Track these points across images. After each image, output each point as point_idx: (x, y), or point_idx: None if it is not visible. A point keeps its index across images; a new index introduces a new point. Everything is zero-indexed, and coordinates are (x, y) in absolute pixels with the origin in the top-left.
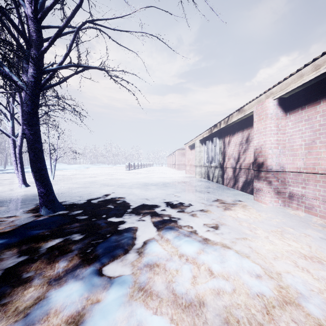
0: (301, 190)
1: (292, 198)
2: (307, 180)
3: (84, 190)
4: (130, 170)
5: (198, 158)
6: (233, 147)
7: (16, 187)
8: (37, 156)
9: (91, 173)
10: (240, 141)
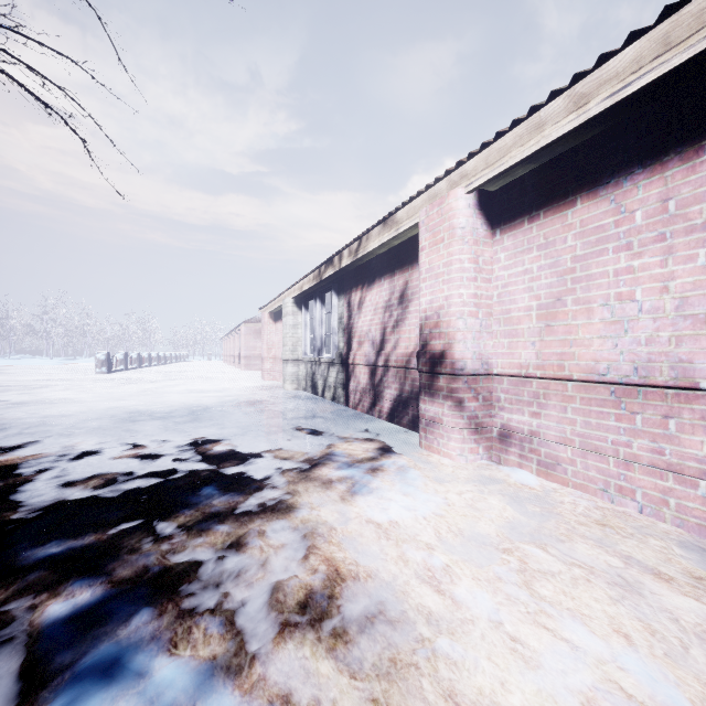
0: (530, 420)
1: (508, 441)
2: (544, 396)
3: None
4: (113, 372)
5: (292, 341)
6: (369, 316)
7: None
8: None
9: None
10: (386, 301)
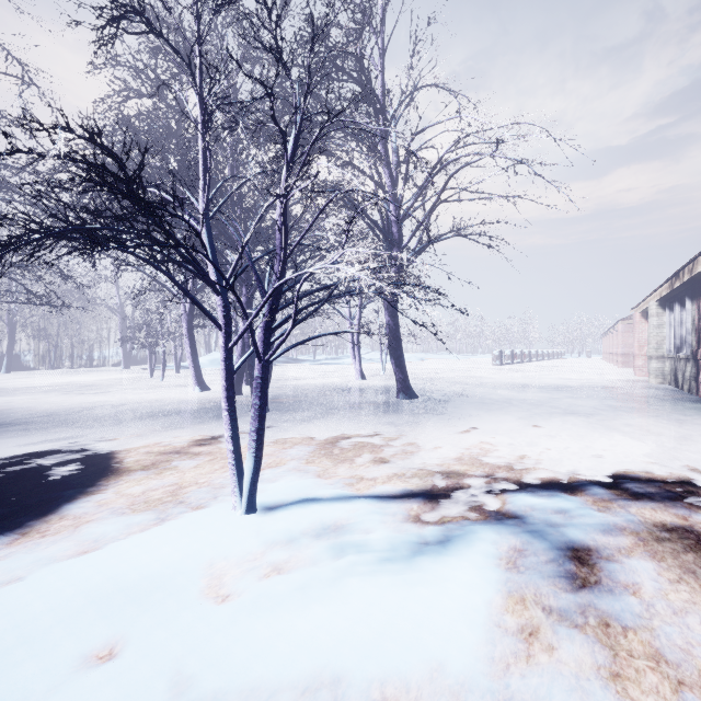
0: None
1: None
2: None
3: (430, 386)
4: (503, 365)
5: (655, 339)
6: None
7: (352, 379)
8: (398, 344)
9: (431, 369)
10: None
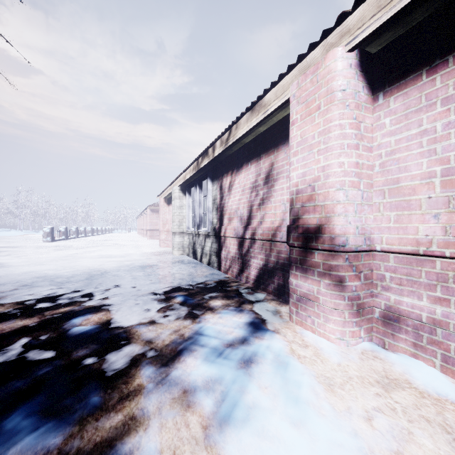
0: (431, 306)
1: (396, 326)
2: (454, 280)
3: None
4: (56, 241)
5: (178, 218)
6: (238, 196)
7: None
8: None
9: None
10: (252, 182)
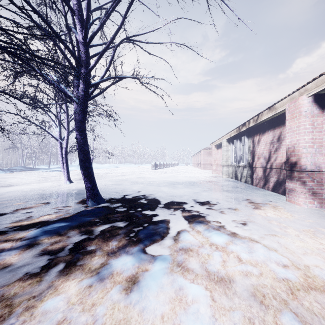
0: None
1: None
2: None
3: (118, 187)
4: (156, 169)
5: (225, 157)
6: (263, 147)
7: (62, 183)
8: (85, 157)
9: (121, 172)
10: (271, 140)
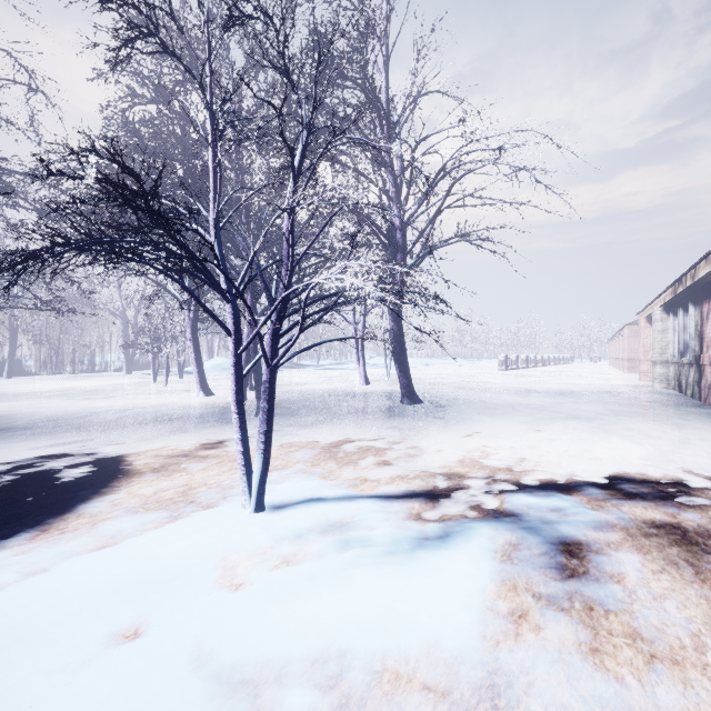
0: None
1: None
2: None
3: (434, 391)
4: (508, 370)
5: (659, 345)
6: None
7: (356, 384)
8: (402, 350)
9: (436, 374)
10: None
